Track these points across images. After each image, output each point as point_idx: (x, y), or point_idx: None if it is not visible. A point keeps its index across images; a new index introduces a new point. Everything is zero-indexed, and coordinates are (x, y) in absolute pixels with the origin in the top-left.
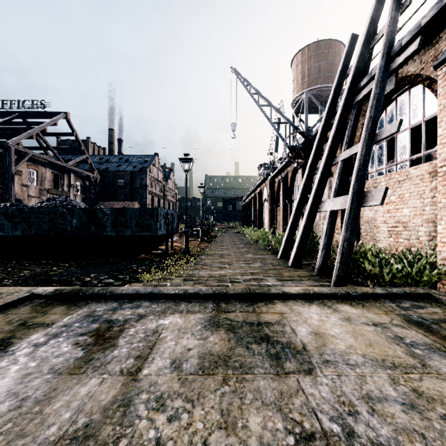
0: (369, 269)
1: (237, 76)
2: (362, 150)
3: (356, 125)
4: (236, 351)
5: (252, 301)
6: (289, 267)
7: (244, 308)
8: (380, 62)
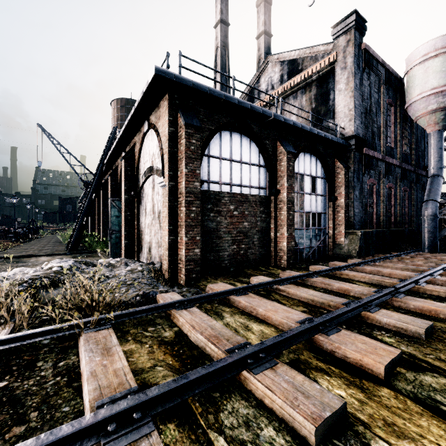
0: (88, 246)
1: (43, 130)
2: (87, 201)
3: (100, 185)
4: (5, 263)
5: (23, 258)
6: (64, 250)
7: (17, 259)
8: (100, 165)
